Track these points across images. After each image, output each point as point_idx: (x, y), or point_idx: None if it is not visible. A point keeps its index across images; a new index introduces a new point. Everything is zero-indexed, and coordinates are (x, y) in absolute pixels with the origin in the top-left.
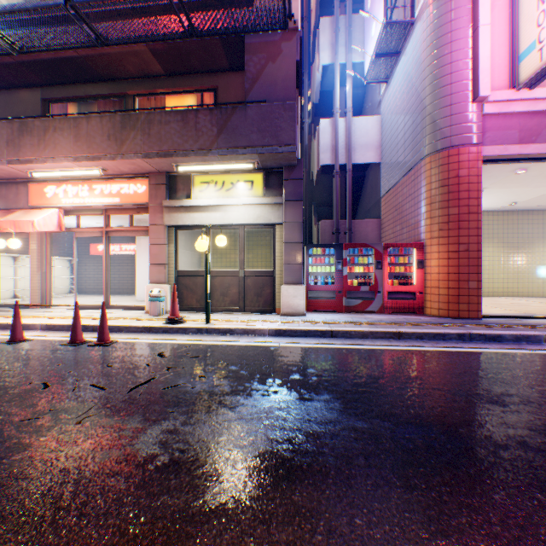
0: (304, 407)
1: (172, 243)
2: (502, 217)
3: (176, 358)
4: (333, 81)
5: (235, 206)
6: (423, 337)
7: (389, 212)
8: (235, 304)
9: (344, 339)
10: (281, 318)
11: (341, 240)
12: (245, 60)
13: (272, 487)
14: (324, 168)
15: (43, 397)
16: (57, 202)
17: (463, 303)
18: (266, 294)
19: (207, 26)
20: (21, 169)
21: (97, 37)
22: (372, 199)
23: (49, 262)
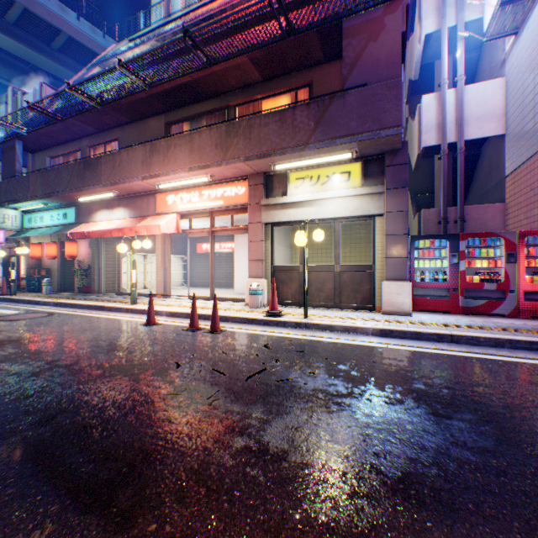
0: (443, 425)
1: (268, 240)
2: None
3: (281, 351)
4: (437, 50)
5: (331, 200)
6: None
7: (519, 193)
8: (329, 299)
9: (468, 346)
10: (383, 317)
11: (449, 230)
12: (342, 47)
13: (433, 524)
14: (425, 150)
15: (177, 375)
16: (175, 208)
17: None
18: (364, 291)
19: (304, 21)
20: (151, 183)
21: (207, 59)
22: (491, 179)
23: (169, 259)
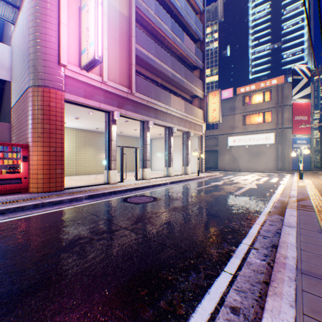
0: None
1: None
2: (97, 135)
3: None
4: None
5: None
6: (6, 212)
7: (16, 120)
8: None
9: None
10: None
11: None
12: None
13: None
14: None
15: None
16: None
17: (54, 182)
18: None
19: None
20: None
21: None
22: (8, 107)
23: None
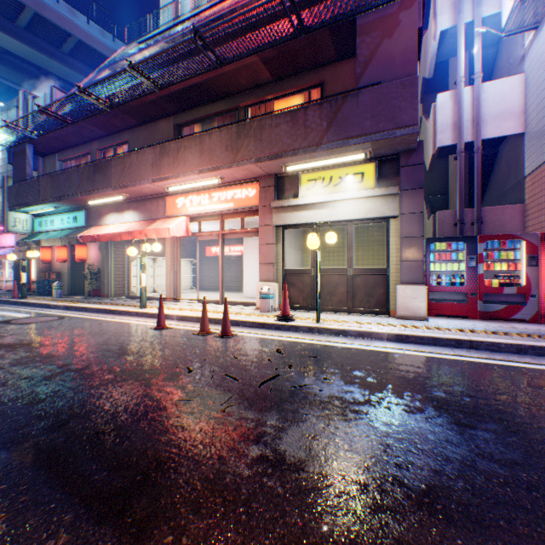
0: (467, 436)
1: (279, 242)
2: None
3: (294, 356)
4: (453, 47)
5: (343, 201)
6: None
7: (540, 194)
8: (342, 304)
9: (488, 352)
10: (398, 322)
11: (465, 232)
12: (356, 44)
13: (463, 542)
14: (440, 150)
15: (189, 380)
16: (185, 211)
17: None
18: (377, 295)
19: (316, 19)
20: (161, 185)
21: (217, 60)
22: (509, 180)
23: (178, 262)
